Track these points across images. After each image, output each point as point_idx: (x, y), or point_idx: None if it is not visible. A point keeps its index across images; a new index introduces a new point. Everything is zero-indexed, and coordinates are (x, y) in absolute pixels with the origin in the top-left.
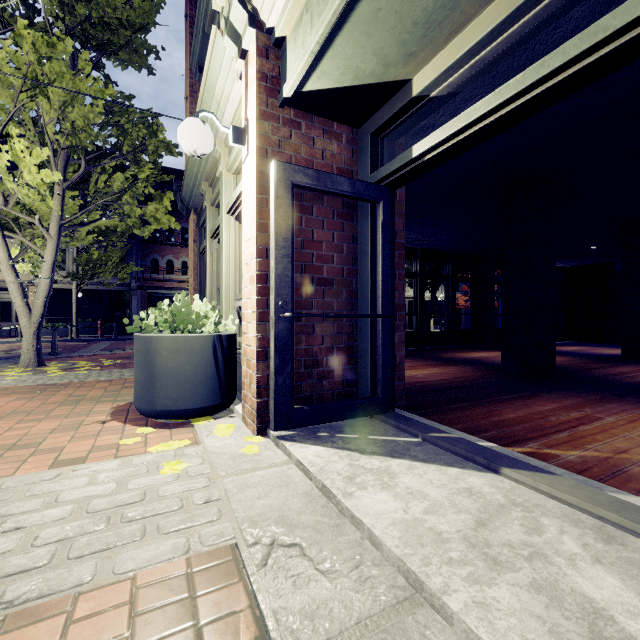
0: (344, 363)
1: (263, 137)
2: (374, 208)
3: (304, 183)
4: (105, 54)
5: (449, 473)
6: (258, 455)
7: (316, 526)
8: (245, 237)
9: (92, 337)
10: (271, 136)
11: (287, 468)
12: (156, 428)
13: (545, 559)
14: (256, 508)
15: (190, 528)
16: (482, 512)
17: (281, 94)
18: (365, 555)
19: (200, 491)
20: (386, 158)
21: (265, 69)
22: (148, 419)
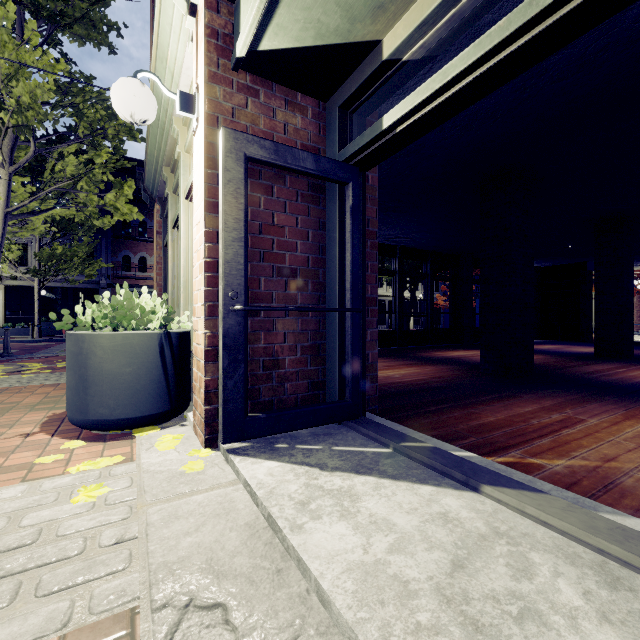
0: (309, 363)
1: (213, 103)
2: (343, 190)
3: (260, 156)
4: (58, 27)
5: (422, 493)
6: (201, 473)
7: (251, 574)
8: (196, 220)
9: (56, 337)
10: (223, 102)
11: (232, 490)
12: (90, 441)
13: (539, 619)
14: (180, 549)
15: (82, 584)
16: (459, 547)
17: (234, 54)
18: (308, 618)
19: (114, 526)
20: (356, 135)
21: (216, 24)
22: (84, 430)
